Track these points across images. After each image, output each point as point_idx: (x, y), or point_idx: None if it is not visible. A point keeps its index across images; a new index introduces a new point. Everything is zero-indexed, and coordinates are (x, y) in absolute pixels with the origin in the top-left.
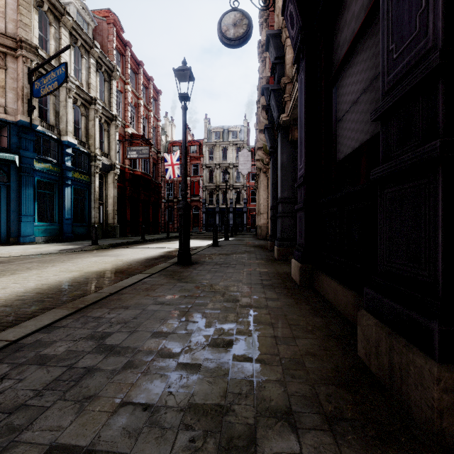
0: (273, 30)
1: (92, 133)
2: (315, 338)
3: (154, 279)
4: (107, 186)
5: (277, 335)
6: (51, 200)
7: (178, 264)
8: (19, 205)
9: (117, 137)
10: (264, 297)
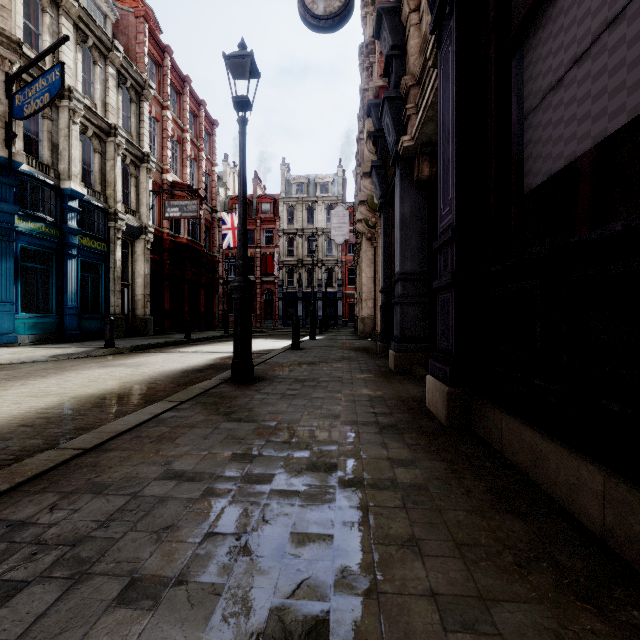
0: (388, 2)
1: (111, 178)
2: (536, 601)
3: (183, 413)
4: (135, 259)
5: (438, 586)
6: (45, 279)
7: (231, 382)
8: None
9: (150, 186)
10: (386, 457)
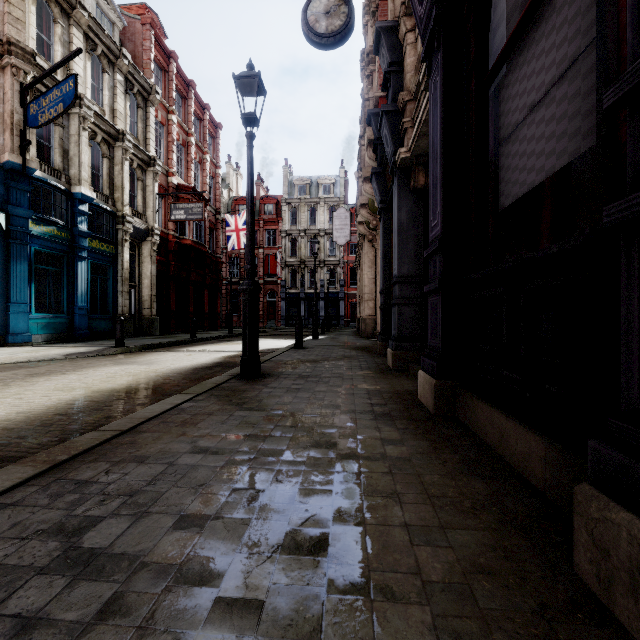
0: (386, 22)
1: (119, 182)
2: (482, 529)
3: (200, 403)
4: (141, 260)
5: (410, 521)
6: (56, 280)
7: (240, 378)
8: (7, 287)
9: (156, 189)
10: (378, 437)
